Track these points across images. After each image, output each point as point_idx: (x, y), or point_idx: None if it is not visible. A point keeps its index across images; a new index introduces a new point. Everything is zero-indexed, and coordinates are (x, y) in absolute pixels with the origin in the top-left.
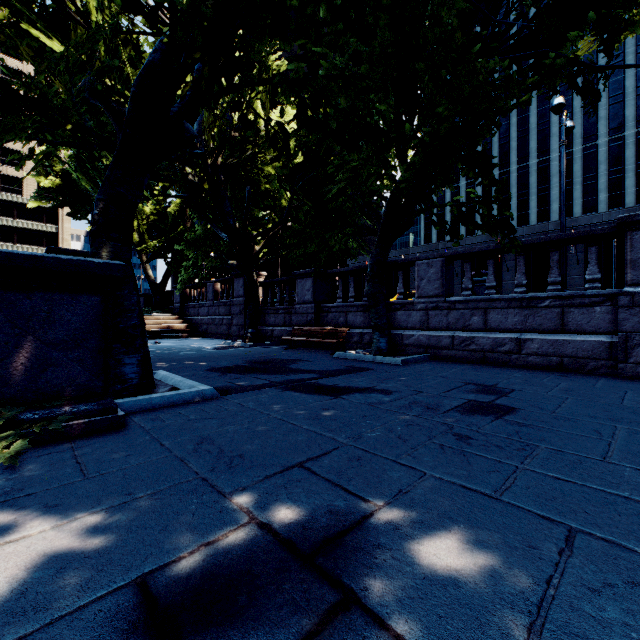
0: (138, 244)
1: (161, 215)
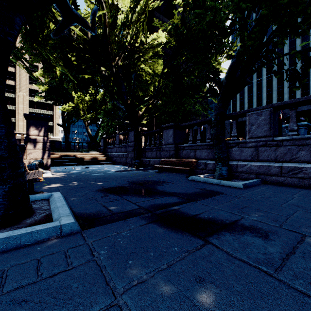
0: (83, 116)
1: (95, 102)
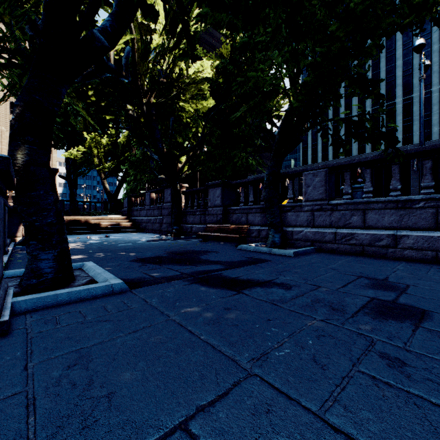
0: (98, 166)
1: (115, 145)
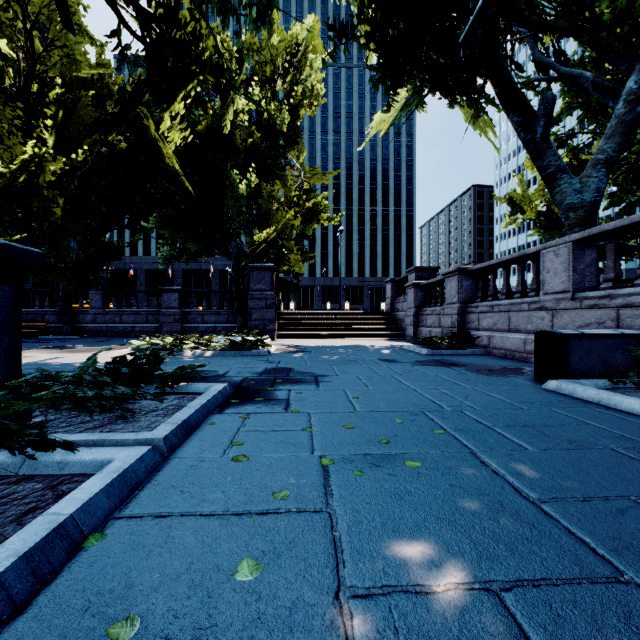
0: None
1: None
